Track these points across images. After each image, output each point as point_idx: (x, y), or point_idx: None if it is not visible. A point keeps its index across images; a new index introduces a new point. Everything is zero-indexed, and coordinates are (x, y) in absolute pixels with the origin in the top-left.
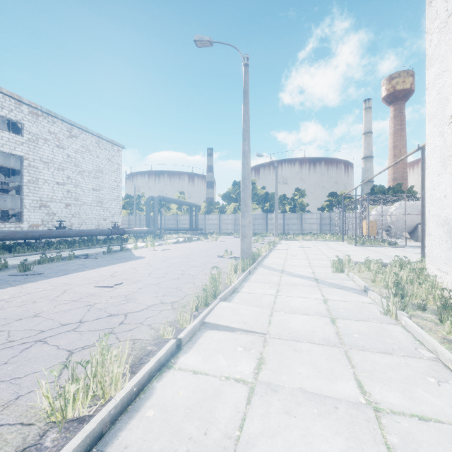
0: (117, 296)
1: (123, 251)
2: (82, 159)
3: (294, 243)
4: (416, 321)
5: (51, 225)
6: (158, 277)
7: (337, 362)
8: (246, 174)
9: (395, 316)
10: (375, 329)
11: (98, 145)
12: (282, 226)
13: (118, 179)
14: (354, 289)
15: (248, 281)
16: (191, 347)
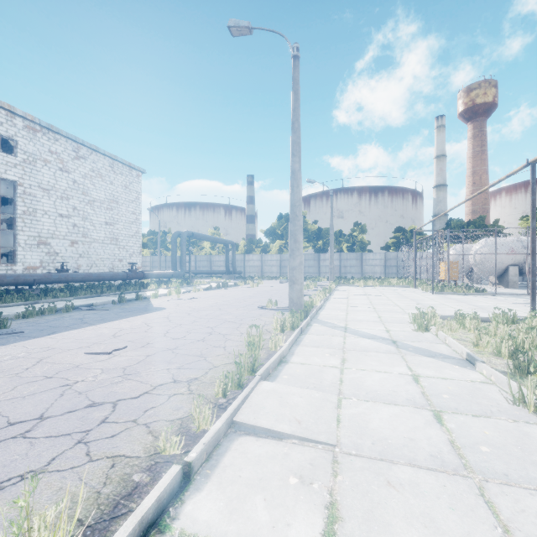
0: (112, 369)
1: (140, 300)
2: (93, 186)
3: (355, 289)
4: None
5: (52, 267)
6: (177, 338)
7: (472, 517)
8: (295, 199)
9: (533, 409)
10: (511, 435)
11: (112, 169)
12: (338, 268)
13: (137, 210)
14: (452, 357)
15: (300, 344)
16: (209, 475)
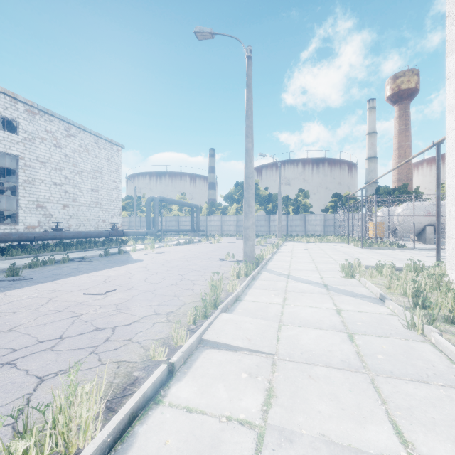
0: (107, 305)
1: (121, 254)
2: (81, 159)
3: (298, 245)
4: (446, 338)
5: (48, 227)
6: (155, 283)
7: (363, 395)
8: (249, 172)
9: (421, 331)
10: (401, 348)
11: (97, 145)
12: (285, 227)
13: (117, 179)
14: (369, 297)
15: (251, 287)
16: (186, 372)
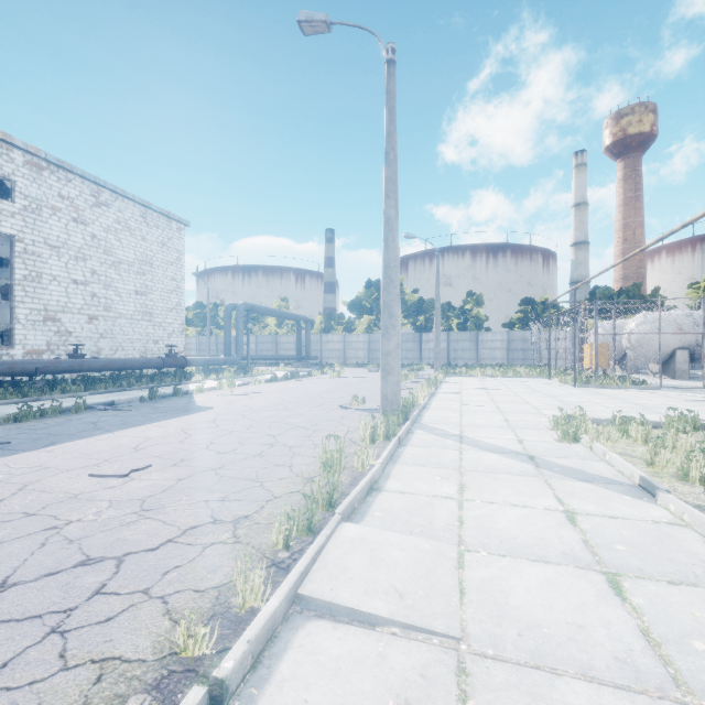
0: (125, 501)
1: (178, 396)
2: (118, 243)
3: (469, 381)
4: None
5: (63, 351)
6: (224, 453)
7: None
8: (390, 258)
9: None
10: None
11: (145, 220)
12: (445, 353)
13: (178, 275)
14: (618, 482)
15: (398, 461)
16: (255, 698)
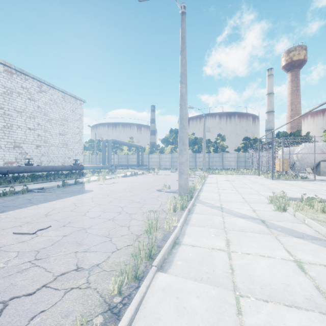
0: (27, 252)
1: (77, 185)
2: (51, 110)
3: (220, 177)
4: None
5: (23, 162)
6: (93, 218)
7: None
8: (183, 114)
9: None
10: None
11: (64, 99)
12: (207, 163)
13: (80, 126)
14: (319, 238)
15: (189, 224)
16: None
